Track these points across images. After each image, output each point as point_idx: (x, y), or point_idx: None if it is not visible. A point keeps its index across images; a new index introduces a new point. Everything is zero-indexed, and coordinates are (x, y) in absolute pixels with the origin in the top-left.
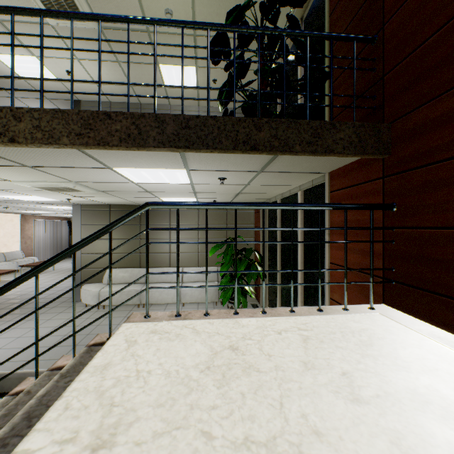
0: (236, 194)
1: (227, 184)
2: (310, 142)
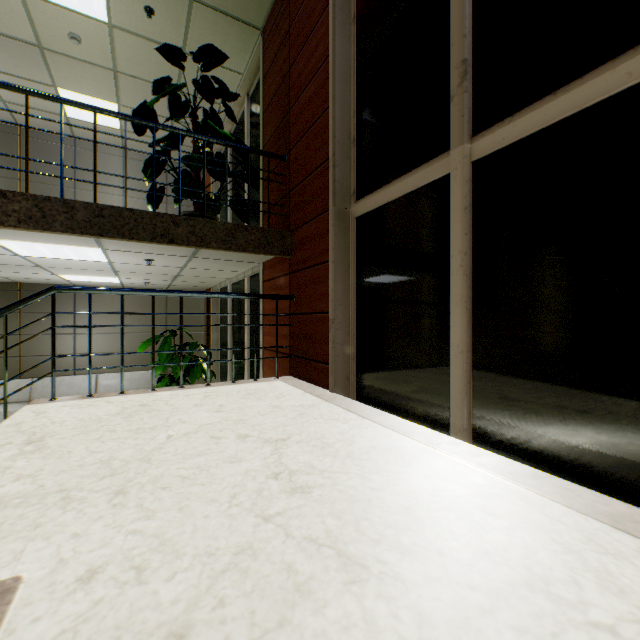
0: (174, 276)
1: (158, 265)
2: (226, 241)
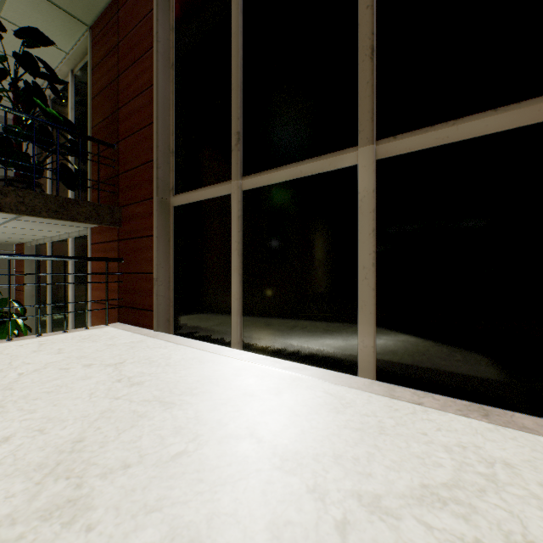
0: None
1: None
2: (57, 212)
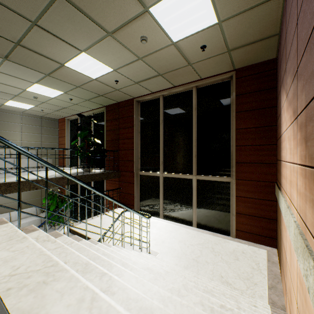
0: None
1: None
2: (106, 177)
